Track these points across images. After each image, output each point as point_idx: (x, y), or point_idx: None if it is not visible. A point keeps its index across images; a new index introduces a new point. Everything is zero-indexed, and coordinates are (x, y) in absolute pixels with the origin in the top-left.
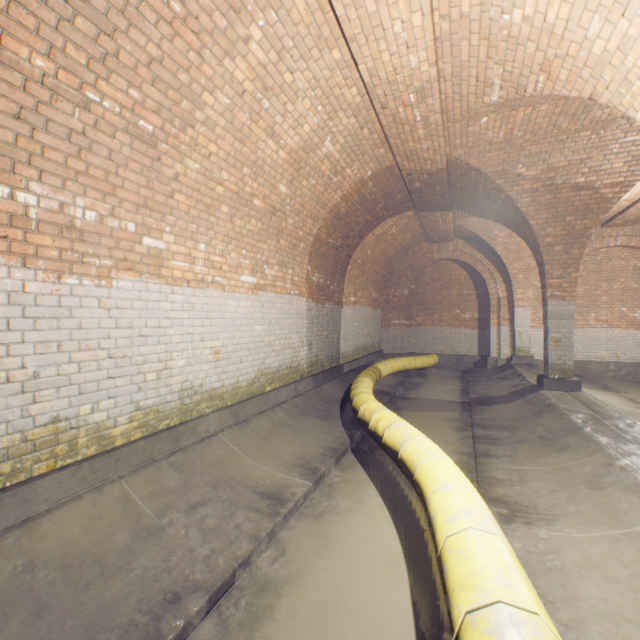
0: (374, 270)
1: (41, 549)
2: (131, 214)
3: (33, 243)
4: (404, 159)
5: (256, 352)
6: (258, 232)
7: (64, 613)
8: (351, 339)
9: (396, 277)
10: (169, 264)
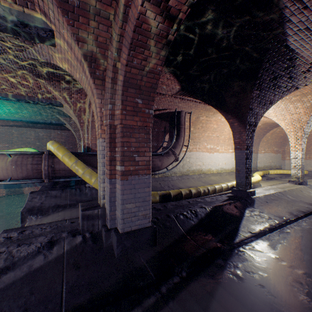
0: (274, 141)
1: (211, 178)
2: (215, 145)
3: (208, 151)
4: (268, 122)
5: (232, 164)
6: (232, 142)
7: (215, 182)
8: (262, 163)
9: (287, 142)
10: (219, 150)
